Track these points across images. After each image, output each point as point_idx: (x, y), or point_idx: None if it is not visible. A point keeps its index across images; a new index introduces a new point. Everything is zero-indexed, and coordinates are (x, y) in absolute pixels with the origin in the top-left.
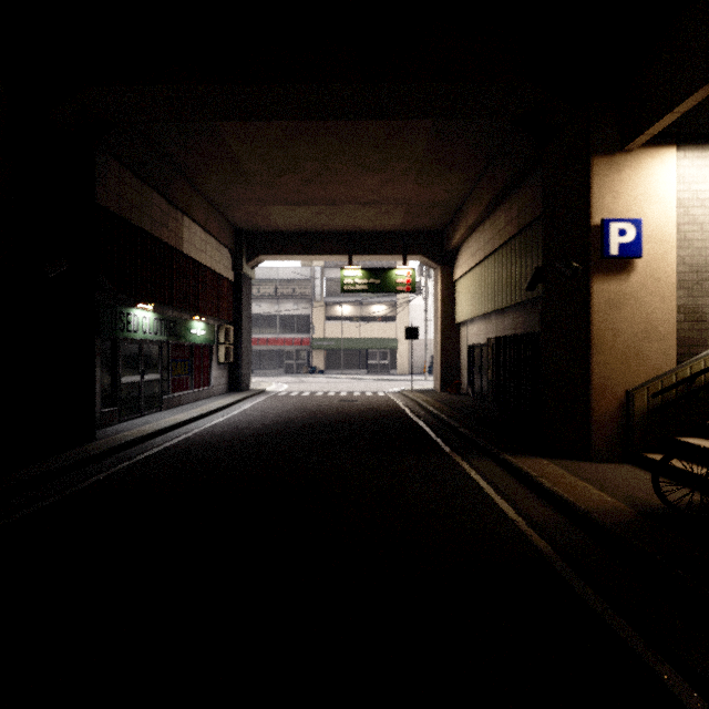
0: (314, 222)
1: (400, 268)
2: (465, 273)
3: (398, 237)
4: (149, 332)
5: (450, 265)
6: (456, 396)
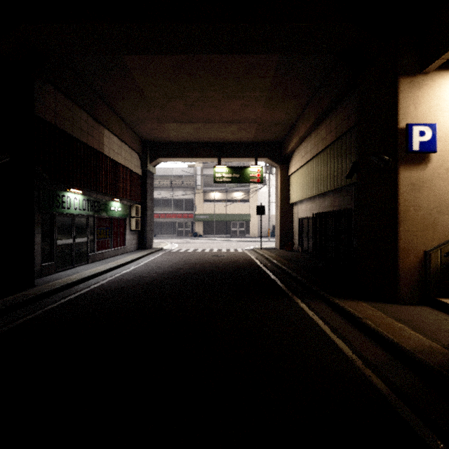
0: (195, 135)
1: (253, 167)
2: (297, 169)
3: (251, 146)
4: (78, 209)
5: (286, 164)
6: (291, 252)
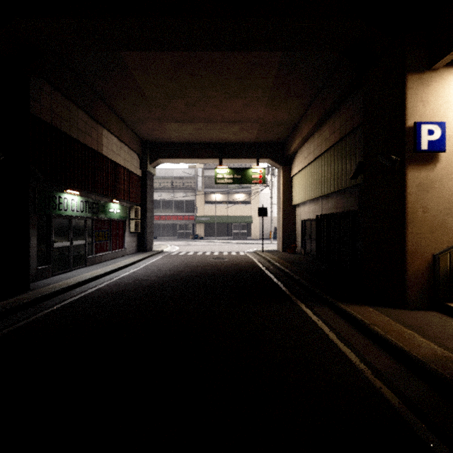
0: (196, 135)
1: (255, 168)
2: (300, 170)
3: (253, 146)
4: (76, 211)
5: (289, 165)
6: (293, 254)
